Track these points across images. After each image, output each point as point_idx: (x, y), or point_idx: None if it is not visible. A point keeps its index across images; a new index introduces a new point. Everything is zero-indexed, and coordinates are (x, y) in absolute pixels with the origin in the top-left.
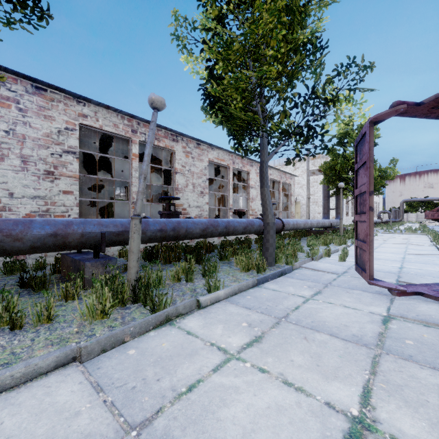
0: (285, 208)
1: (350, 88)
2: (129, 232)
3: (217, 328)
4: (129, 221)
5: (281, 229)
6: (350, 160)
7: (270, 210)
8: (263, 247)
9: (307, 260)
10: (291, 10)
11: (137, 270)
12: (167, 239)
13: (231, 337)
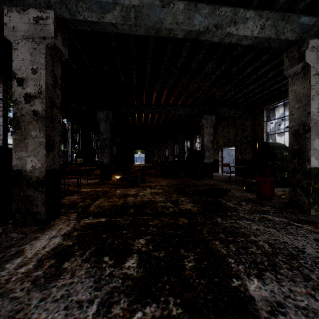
0: None
1: None
2: None
3: None
4: None
5: None
6: None
7: None
8: None
9: None
10: None
11: None
12: None
13: None
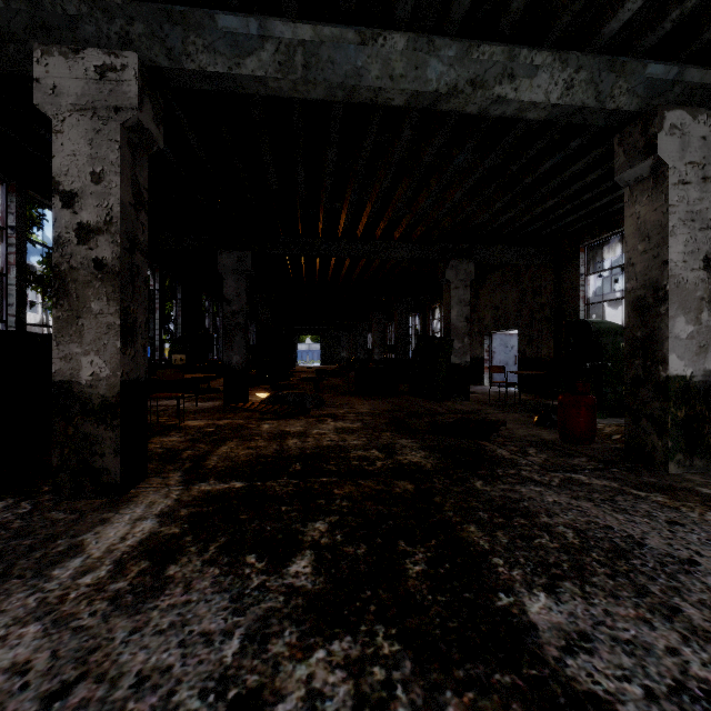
0: None
1: None
2: None
3: None
4: None
5: None
6: None
7: None
8: None
9: None
10: None
11: None
12: None
13: None
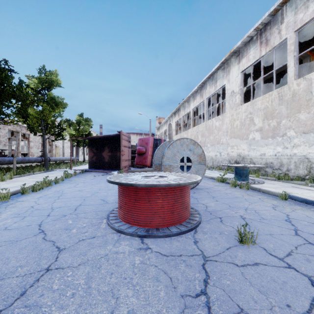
0: (49, 151)
1: (70, 125)
2: (1, 161)
3: (40, 175)
4: (0, 158)
5: (49, 161)
6: (81, 132)
7: (46, 155)
8: (44, 165)
9: (58, 169)
10: (53, 103)
11: (16, 168)
12: (10, 163)
13: (44, 175)
